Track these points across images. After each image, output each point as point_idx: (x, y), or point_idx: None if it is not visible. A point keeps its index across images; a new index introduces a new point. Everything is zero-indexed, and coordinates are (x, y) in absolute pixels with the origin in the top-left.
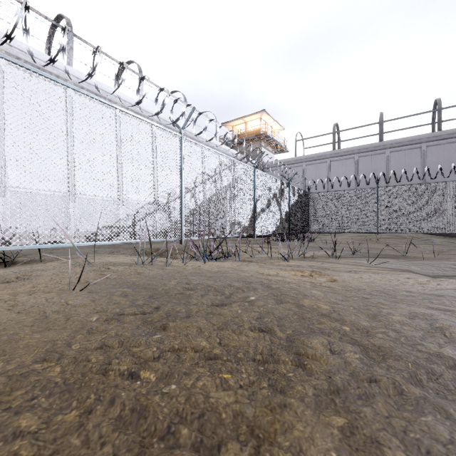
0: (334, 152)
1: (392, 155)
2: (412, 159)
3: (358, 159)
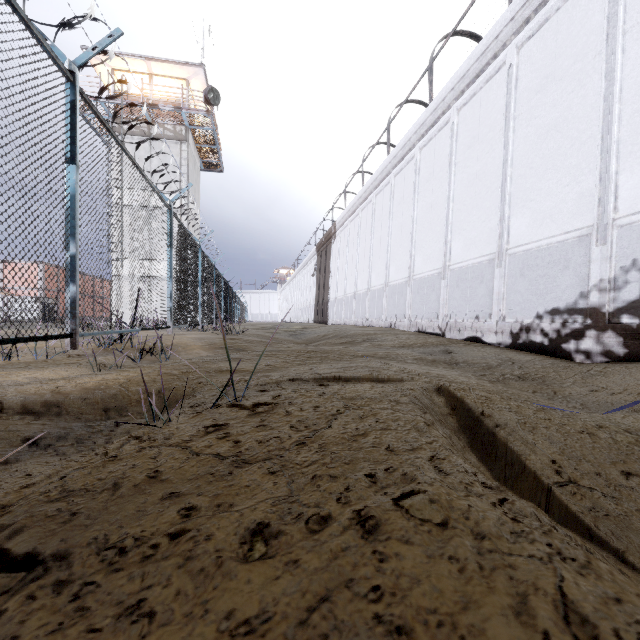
0: None
1: None
2: None
3: None
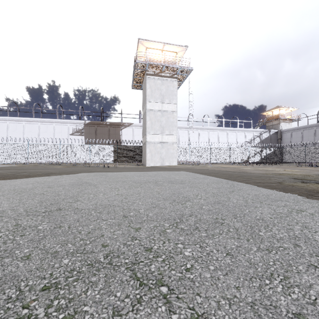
0: (317, 124)
1: None
2: None
3: None
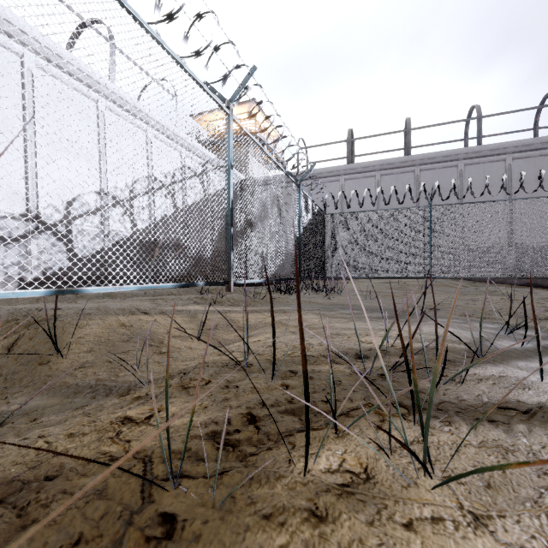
0: (350, 166)
1: (422, 175)
2: (447, 181)
3: (381, 178)
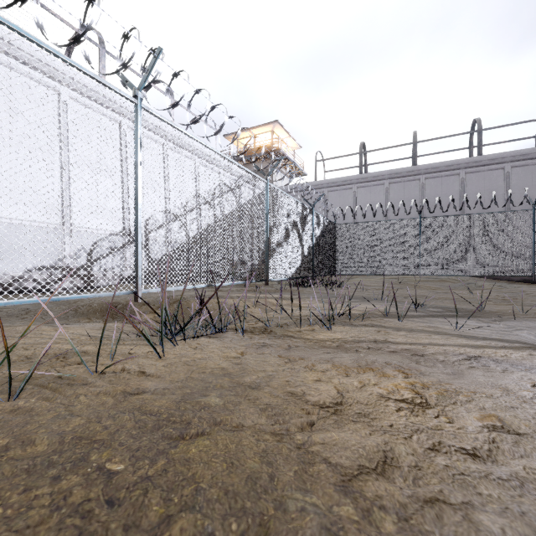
0: (361, 176)
1: (427, 182)
2: (449, 188)
3: (389, 186)
